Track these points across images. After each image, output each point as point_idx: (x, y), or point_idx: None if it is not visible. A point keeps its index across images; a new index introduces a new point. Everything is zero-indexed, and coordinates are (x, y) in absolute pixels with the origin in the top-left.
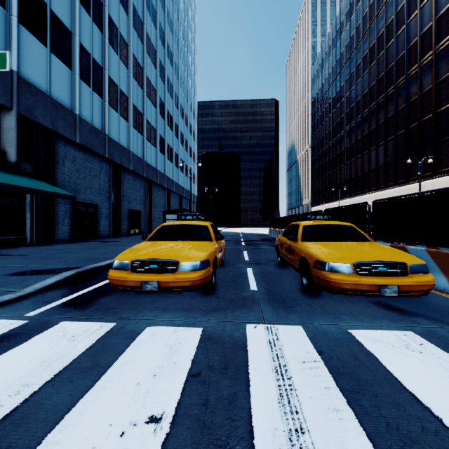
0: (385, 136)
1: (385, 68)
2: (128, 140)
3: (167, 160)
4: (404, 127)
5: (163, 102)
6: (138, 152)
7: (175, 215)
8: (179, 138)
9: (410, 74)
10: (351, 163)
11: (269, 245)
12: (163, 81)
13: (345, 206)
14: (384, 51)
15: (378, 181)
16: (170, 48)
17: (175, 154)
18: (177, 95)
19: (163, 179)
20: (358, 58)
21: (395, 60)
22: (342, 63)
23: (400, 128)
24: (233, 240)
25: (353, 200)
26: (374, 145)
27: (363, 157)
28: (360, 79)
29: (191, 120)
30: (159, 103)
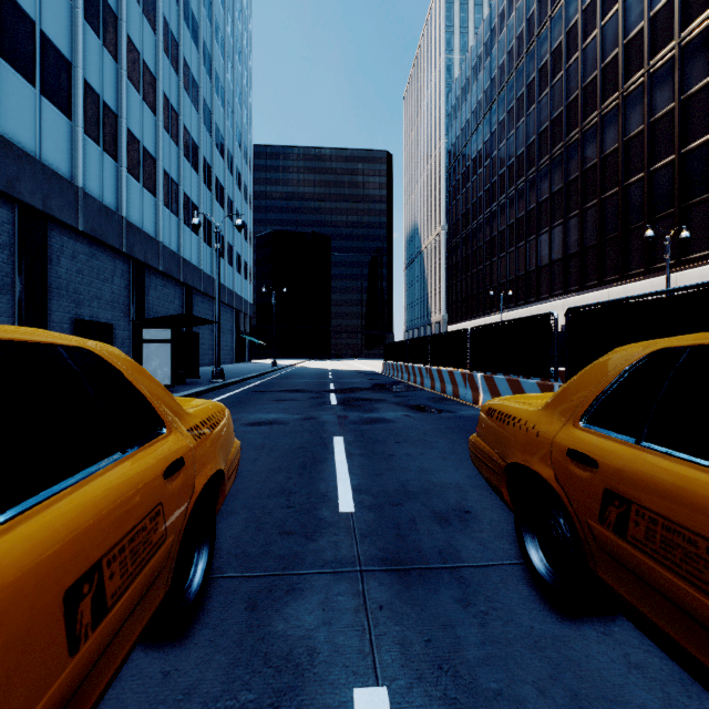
0: (581, 200)
1: (581, 82)
2: (70, 161)
3: (184, 227)
4: (617, 182)
5: (176, 110)
6: (104, 195)
7: (165, 331)
8: (214, 190)
9: (630, 87)
10: (519, 251)
11: (397, 404)
12: (174, 66)
13: (694, 287)
14: (580, 53)
15: (568, 279)
16: (191, 10)
17: (205, 220)
18: (208, 108)
19: (175, 264)
20: (530, 70)
21: (600, 67)
22: (502, 82)
23: (609, 185)
24: (311, 391)
25: (523, 314)
26: (560, 217)
27: (539, 239)
28: (535, 106)
29: (240, 164)
30: (164, 108)
